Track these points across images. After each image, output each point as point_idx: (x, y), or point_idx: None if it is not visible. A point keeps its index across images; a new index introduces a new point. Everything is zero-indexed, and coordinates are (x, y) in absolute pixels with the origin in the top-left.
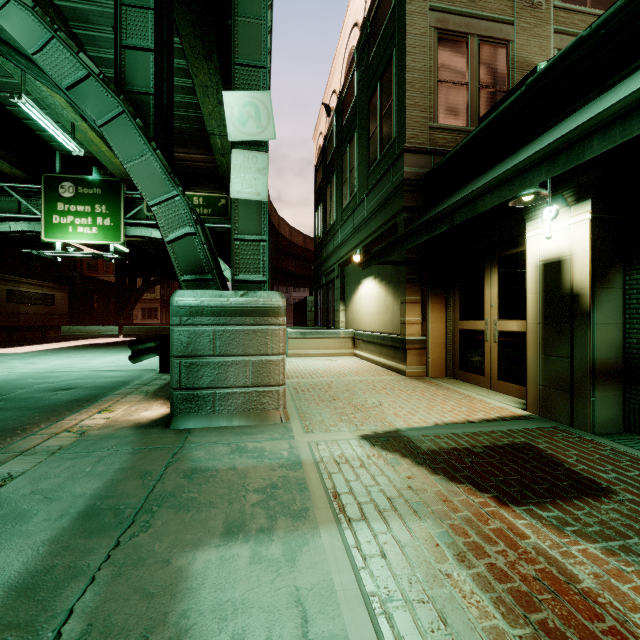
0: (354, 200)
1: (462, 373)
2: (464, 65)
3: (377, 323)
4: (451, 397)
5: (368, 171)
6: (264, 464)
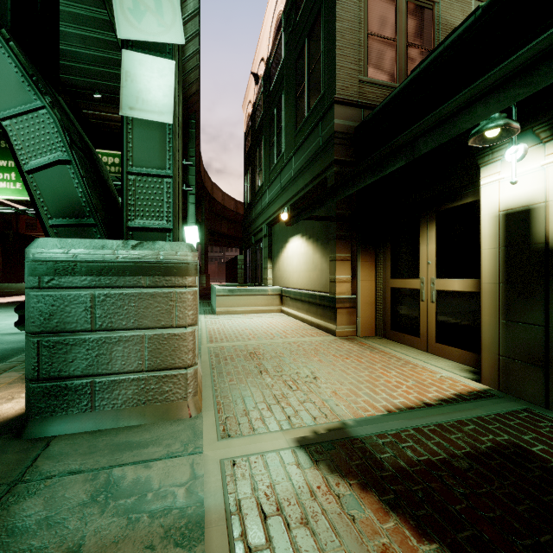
0: (281, 160)
1: (394, 333)
2: (393, 21)
3: (304, 281)
4: (391, 364)
5: (295, 130)
6: (138, 530)
